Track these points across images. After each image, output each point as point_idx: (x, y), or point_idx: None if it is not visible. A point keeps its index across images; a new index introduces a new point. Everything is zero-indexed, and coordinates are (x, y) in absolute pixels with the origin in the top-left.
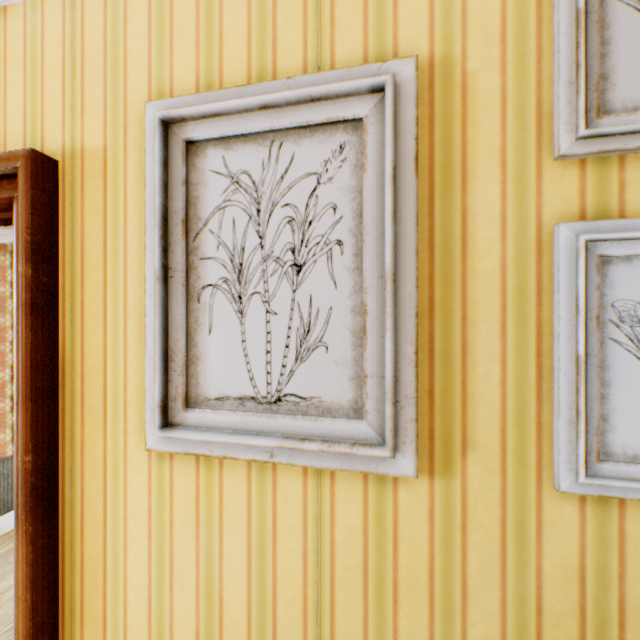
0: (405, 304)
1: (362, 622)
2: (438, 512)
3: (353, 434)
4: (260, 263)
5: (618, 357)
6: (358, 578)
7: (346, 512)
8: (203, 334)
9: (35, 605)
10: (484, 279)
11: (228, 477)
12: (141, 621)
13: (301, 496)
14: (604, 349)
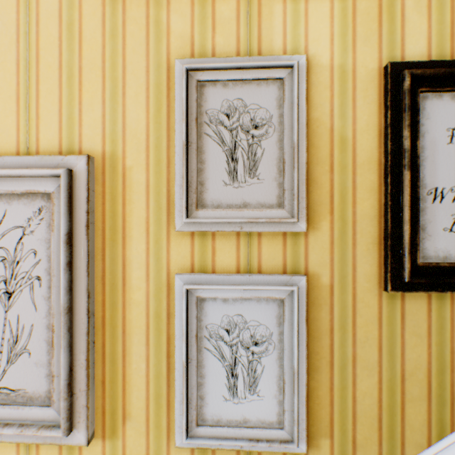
0: (80, 325)
1: None
2: None
3: (45, 417)
4: None
5: (210, 359)
6: None
7: None
8: None
9: None
10: (137, 305)
11: None
12: None
13: None
14: (202, 354)
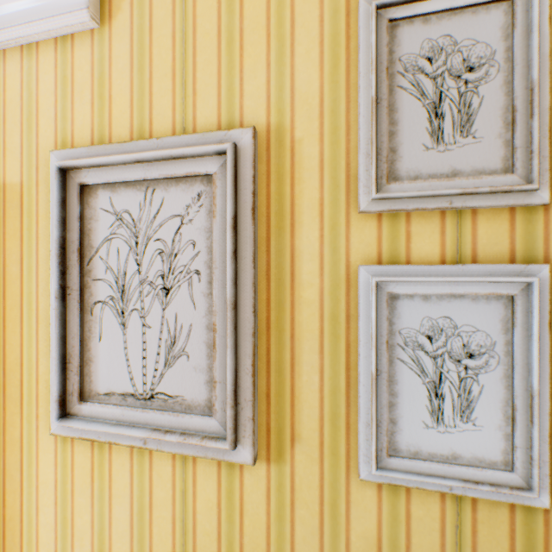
0: (245, 325)
1: None
2: (273, 491)
3: (206, 428)
4: (138, 285)
5: (404, 373)
6: (214, 542)
7: (205, 488)
8: (95, 341)
9: None
10: (307, 305)
11: (116, 457)
12: None
13: (171, 474)
14: (394, 366)
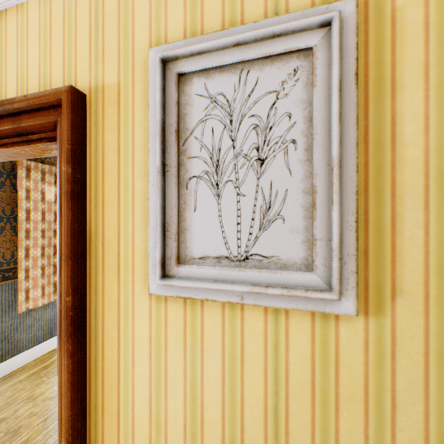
0: (347, 185)
1: (310, 424)
2: (371, 343)
3: (305, 283)
4: (232, 159)
5: None
6: (307, 391)
7: (297, 342)
8: (190, 212)
9: (73, 400)
10: (410, 165)
11: (207, 315)
12: (144, 415)
13: (262, 329)
14: None
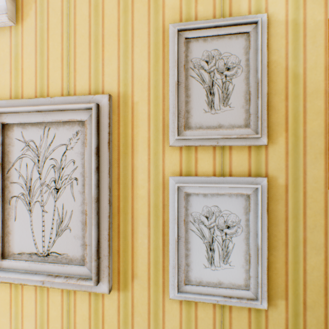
0: (104, 211)
1: None
2: (122, 307)
3: (81, 273)
4: (40, 186)
5: (194, 237)
6: None
7: (81, 308)
8: (12, 220)
9: None
10: (141, 199)
11: (26, 292)
12: None
13: (61, 301)
14: (188, 234)
